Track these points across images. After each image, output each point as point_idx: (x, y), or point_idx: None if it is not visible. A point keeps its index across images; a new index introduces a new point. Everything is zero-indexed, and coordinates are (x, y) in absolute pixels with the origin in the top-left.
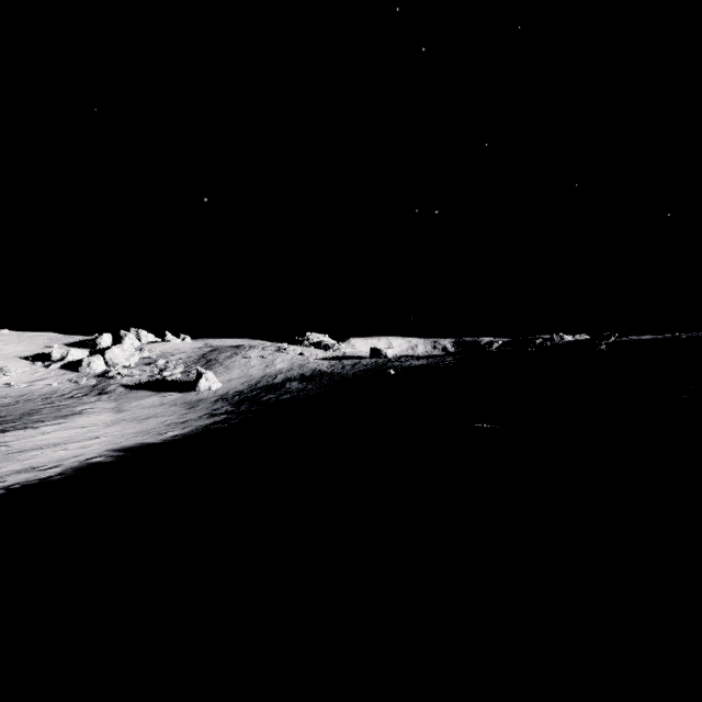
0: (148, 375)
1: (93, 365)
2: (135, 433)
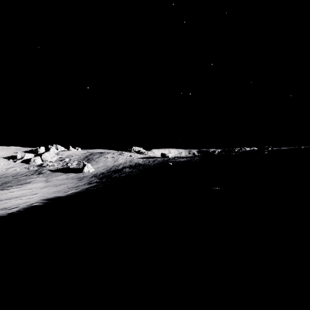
0: (61, 165)
1: (36, 161)
2: (54, 192)
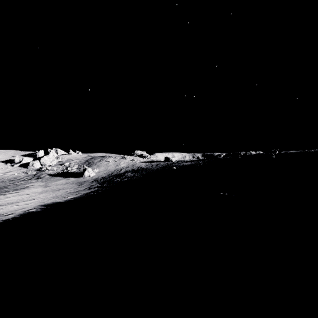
0: (61, 170)
1: (34, 165)
2: (52, 197)
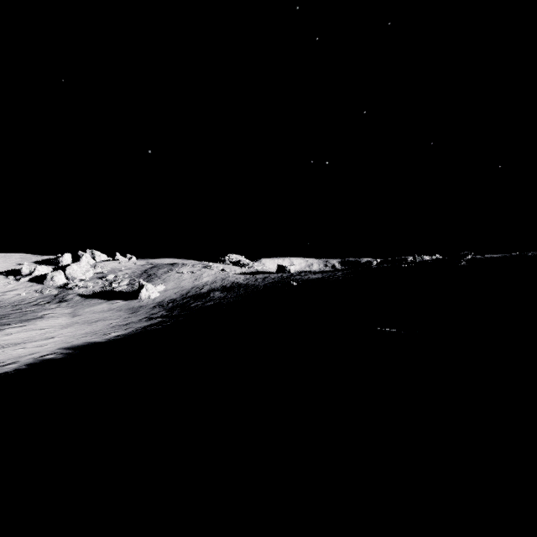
0: (100, 287)
1: (56, 279)
2: (85, 334)
